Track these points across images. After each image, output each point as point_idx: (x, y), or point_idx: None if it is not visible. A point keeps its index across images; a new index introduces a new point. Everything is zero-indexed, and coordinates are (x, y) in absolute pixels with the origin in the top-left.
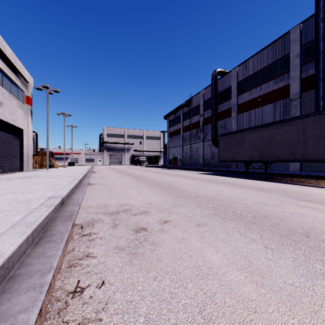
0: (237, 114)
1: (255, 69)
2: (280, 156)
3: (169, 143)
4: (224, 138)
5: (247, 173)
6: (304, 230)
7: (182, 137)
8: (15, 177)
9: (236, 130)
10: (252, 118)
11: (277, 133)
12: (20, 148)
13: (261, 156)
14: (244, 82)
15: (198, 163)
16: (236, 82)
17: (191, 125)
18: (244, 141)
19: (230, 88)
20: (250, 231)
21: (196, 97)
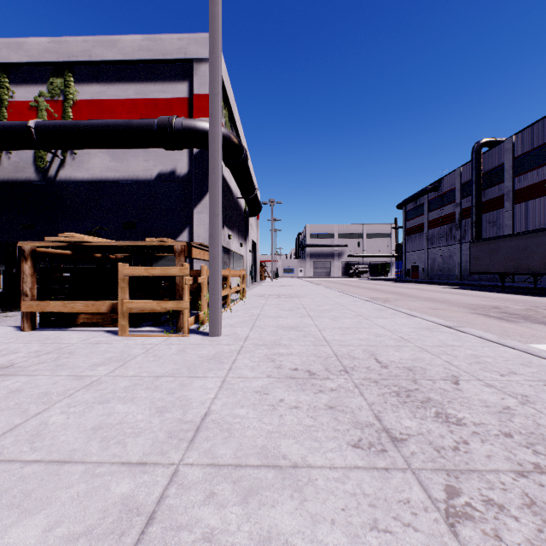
0: (514, 204)
1: (541, 140)
2: (534, 268)
3: (406, 245)
4: (475, 246)
5: (502, 288)
6: (458, 303)
7: (426, 236)
8: (278, 285)
9: (512, 227)
10: (536, 211)
11: (531, 243)
12: (254, 261)
13: (516, 268)
14: (524, 157)
15: (452, 275)
16: (512, 157)
17: (440, 219)
18: (498, 250)
19: (502, 166)
20: (432, 302)
21: (449, 178)
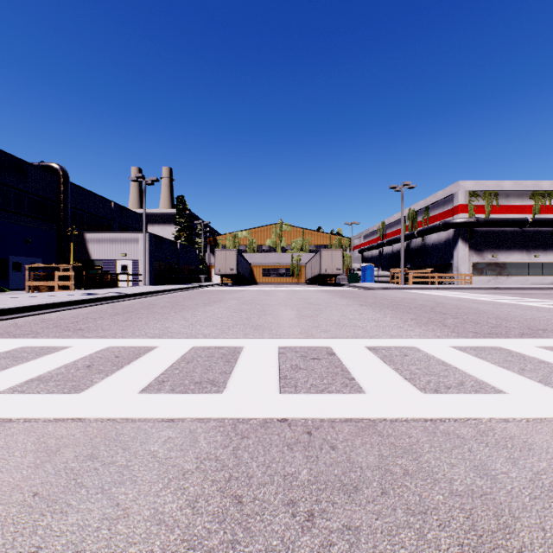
0: None
1: None
2: None
3: None
4: None
5: None
6: None
7: None
8: None
9: None
10: None
11: None
12: None
13: None
14: None
15: None
16: None
17: None
18: None
19: None
20: None
21: None
